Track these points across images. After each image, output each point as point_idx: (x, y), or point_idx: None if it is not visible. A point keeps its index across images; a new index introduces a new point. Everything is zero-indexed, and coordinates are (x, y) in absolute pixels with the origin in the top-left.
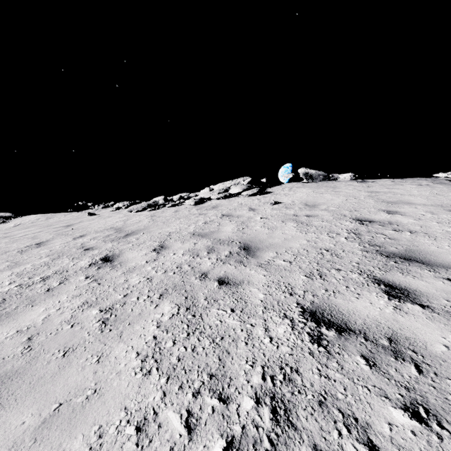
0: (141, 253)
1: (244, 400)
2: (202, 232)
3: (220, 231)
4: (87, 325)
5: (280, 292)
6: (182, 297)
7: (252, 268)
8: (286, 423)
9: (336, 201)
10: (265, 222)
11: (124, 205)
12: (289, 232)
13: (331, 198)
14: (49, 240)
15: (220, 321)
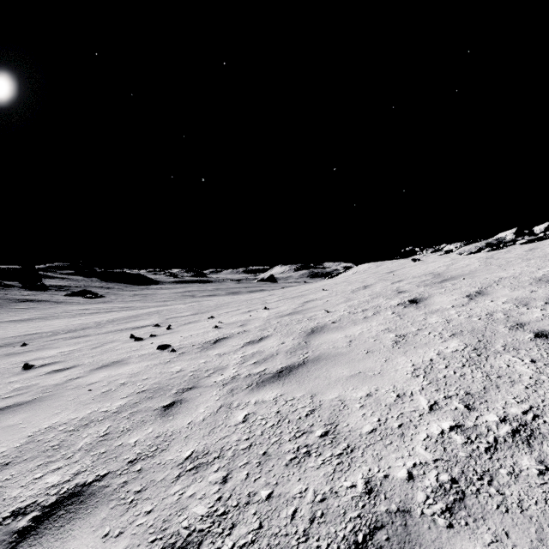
0: (451, 298)
1: (489, 415)
2: None
3: None
4: (384, 341)
5: None
6: (474, 340)
7: None
8: (521, 440)
9: None
10: None
11: (456, 247)
12: None
13: None
14: (373, 284)
15: (507, 365)
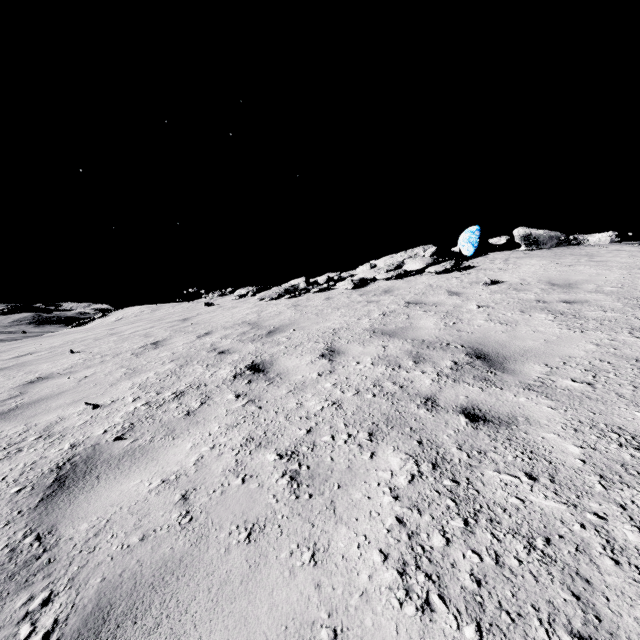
0: (305, 360)
1: None
2: (386, 329)
3: (415, 327)
4: (266, 480)
5: (613, 444)
6: (411, 441)
7: (516, 392)
8: None
9: (609, 276)
10: (489, 312)
11: (248, 291)
12: (545, 329)
13: (596, 272)
14: (167, 339)
15: (519, 499)
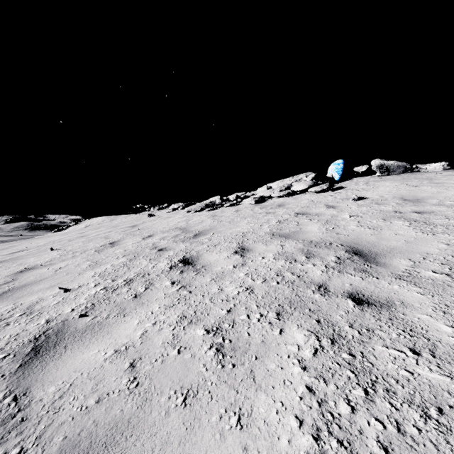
0: (223, 255)
1: None
2: (282, 233)
3: (304, 231)
4: (197, 352)
5: None
6: (311, 320)
7: (390, 280)
8: None
9: (448, 193)
10: (359, 220)
11: (179, 206)
12: (404, 232)
13: (436, 190)
14: (120, 240)
15: (408, 372)
